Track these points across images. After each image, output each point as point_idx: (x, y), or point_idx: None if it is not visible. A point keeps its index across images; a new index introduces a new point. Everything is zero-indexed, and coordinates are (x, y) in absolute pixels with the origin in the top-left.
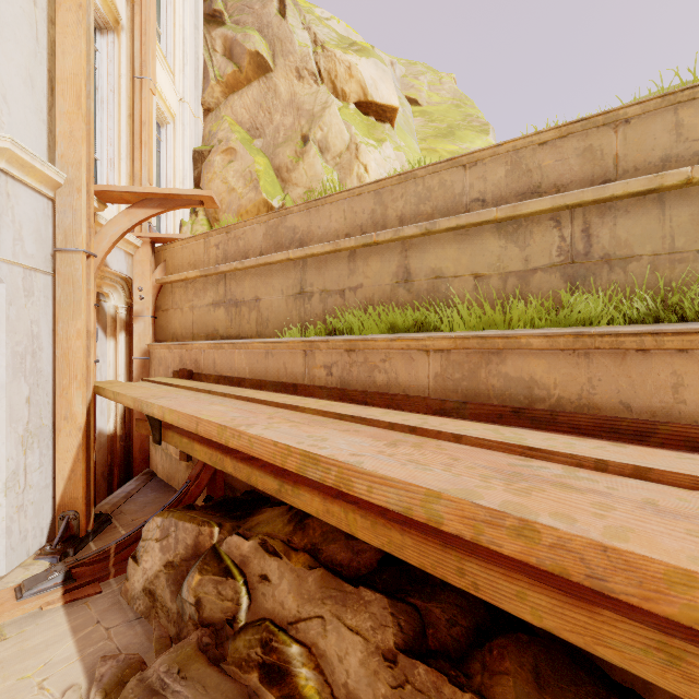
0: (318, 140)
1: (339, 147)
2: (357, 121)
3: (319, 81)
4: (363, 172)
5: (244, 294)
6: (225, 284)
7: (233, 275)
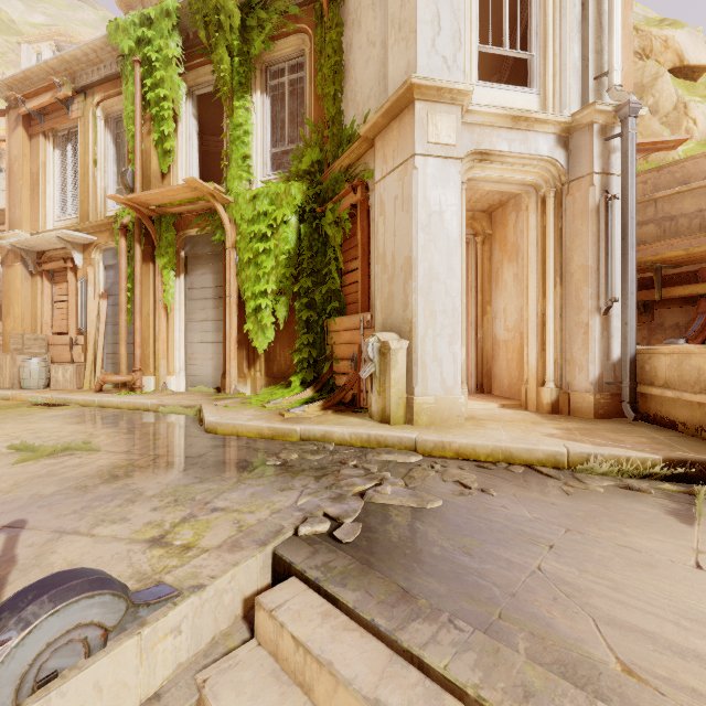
0: (649, 106)
1: (667, 109)
2: (675, 85)
3: (644, 57)
4: (691, 125)
5: (681, 210)
6: (655, 207)
7: (666, 199)
